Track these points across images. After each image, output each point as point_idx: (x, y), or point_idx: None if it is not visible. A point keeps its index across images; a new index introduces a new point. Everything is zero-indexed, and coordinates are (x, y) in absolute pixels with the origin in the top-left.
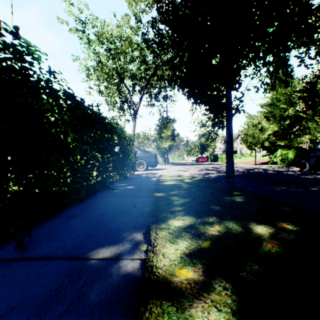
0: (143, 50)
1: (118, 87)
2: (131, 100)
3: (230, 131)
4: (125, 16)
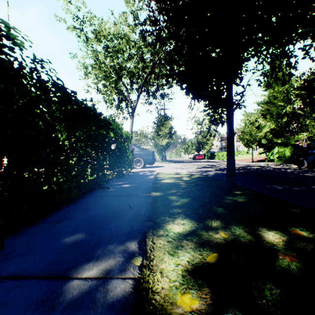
0: (141, 48)
1: (116, 85)
2: (128, 98)
3: (231, 127)
4: (123, 14)
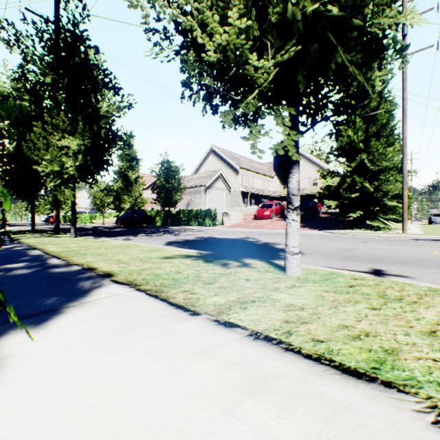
0: None
1: None
2: None
3: (34, 210)
4: None
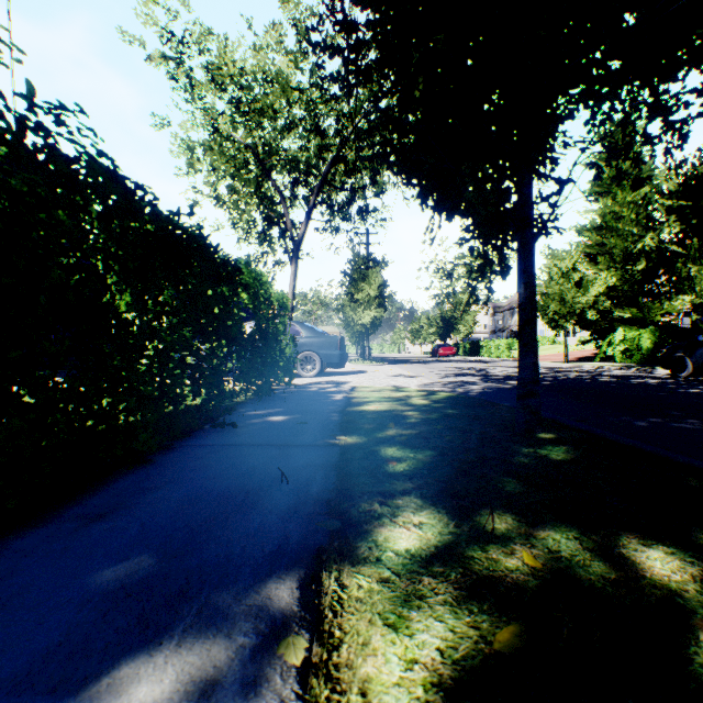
0: (314, 104)
1: (259, 189)
2: (287, 217)
3: (530, 279)
4: (274, 26)
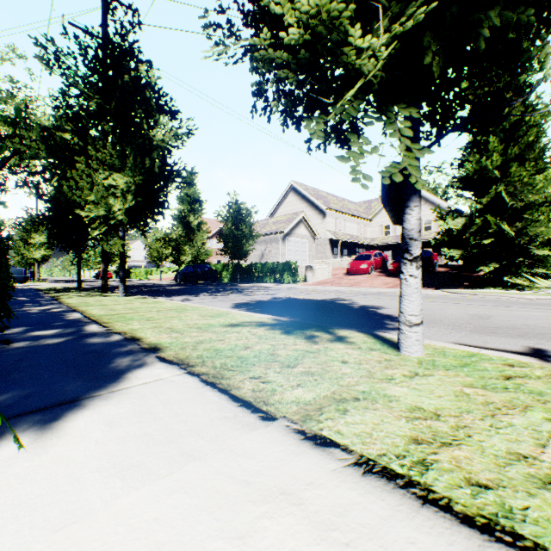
0: None
1: None
2: None
3: (80, 264)
4: None
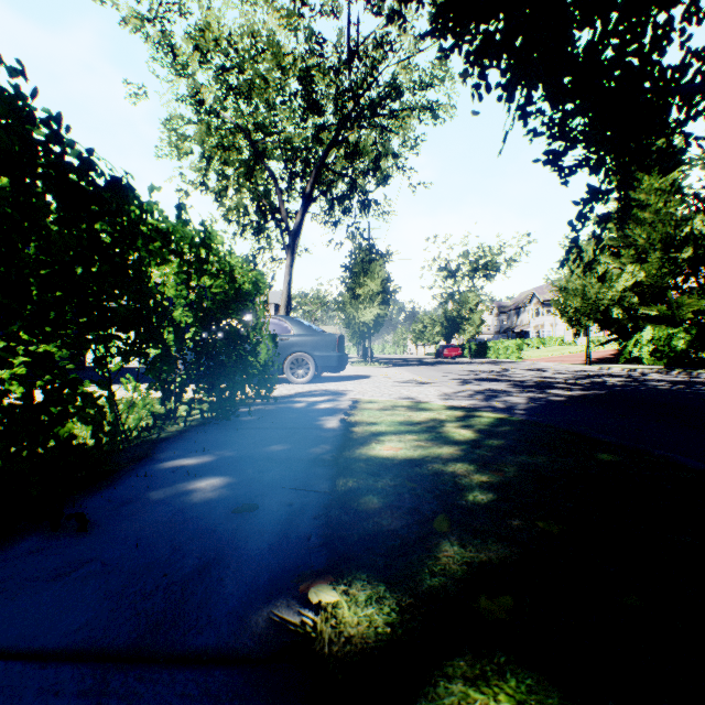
0: (311, 75)
1: (250, 173)
2: (281, 204)
3: None
4: None
